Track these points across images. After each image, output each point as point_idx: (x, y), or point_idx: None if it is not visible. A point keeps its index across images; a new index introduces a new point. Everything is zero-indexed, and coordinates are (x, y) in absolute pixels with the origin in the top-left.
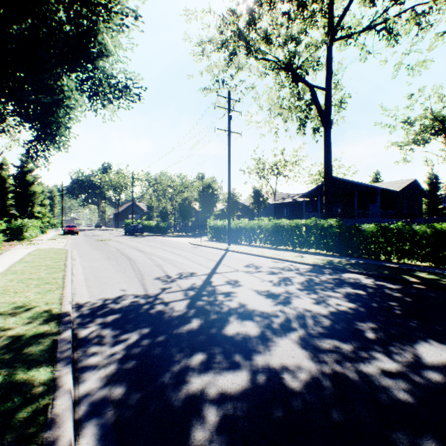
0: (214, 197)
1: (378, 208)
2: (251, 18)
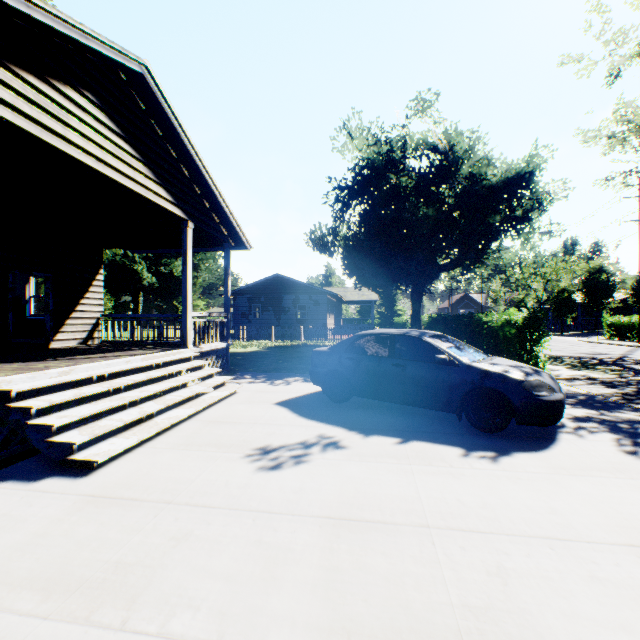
0: (609, 285)
1: None
2: None
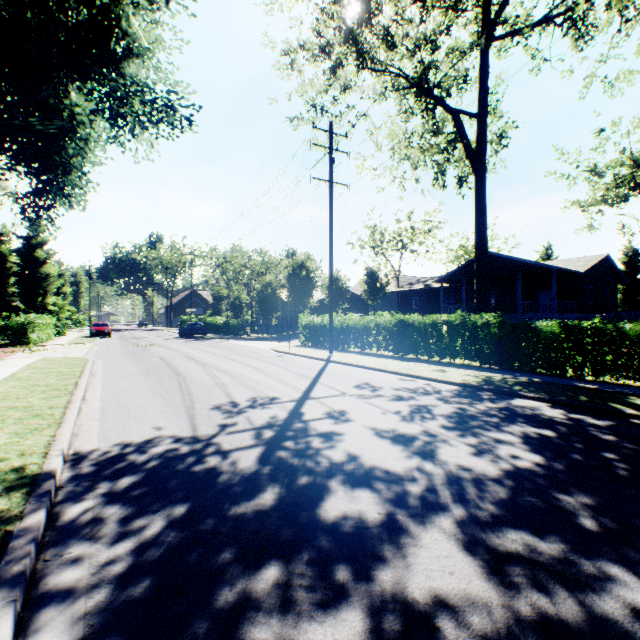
0: (310, 282)
1: (553, 298)
2: (365, 8)
